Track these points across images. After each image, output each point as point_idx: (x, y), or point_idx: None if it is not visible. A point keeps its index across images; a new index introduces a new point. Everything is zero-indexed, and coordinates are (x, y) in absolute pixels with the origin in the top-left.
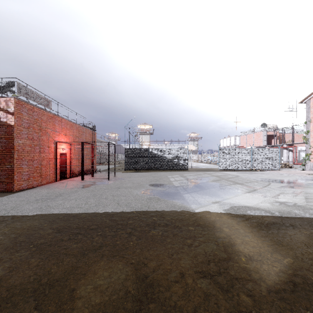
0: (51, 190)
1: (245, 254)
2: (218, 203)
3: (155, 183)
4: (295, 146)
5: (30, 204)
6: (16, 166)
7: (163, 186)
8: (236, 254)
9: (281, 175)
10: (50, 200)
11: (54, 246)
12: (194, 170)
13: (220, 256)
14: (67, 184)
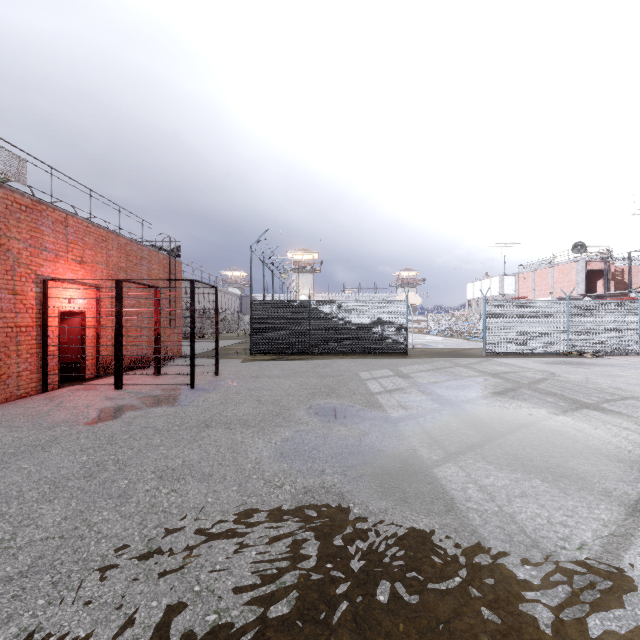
0: None
1: None
2: None
3: (325, 403)
4: None
5: None
6: None
7: (352, 415)
8: None
9: None
10: None
11: None
12: (424, 356)
13: None
14: (60, 404)
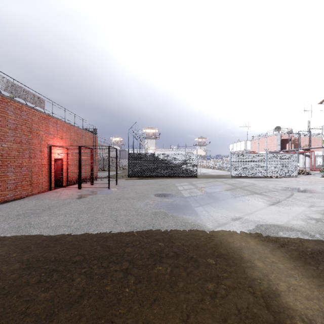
0: (40, 202)
1: (300, 314)
2: (240, 220)
3: (161, 193)
4: (313, 151)
5: (7, 221)
6: (0, 173)
7: (171, 196)
8: (286, 314)
9: (301, 183)
10: (34, 215)
11: (11, 296)
12: (204, 177)
13: (263, 318)
14: (61, 193)
